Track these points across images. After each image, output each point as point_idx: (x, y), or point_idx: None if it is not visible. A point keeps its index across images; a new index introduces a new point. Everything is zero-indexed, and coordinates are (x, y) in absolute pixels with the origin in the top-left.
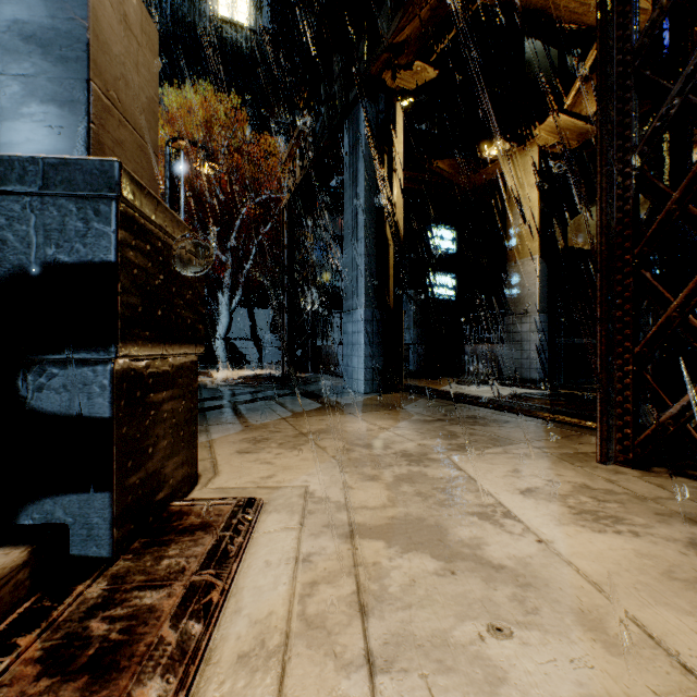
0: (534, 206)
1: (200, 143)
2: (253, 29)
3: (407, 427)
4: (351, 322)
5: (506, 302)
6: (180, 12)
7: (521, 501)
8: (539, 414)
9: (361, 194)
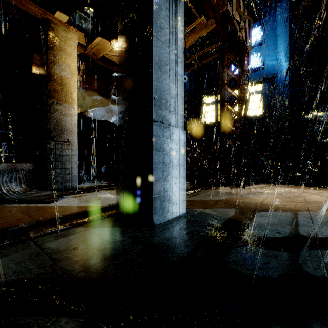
0: (74, 72)
1: None
2: None
3: (256, 196)
4: (171, 139)
5: (49, 129)
6: None
7: (278, 190)
8: (205, 188)
9: (182, 15)
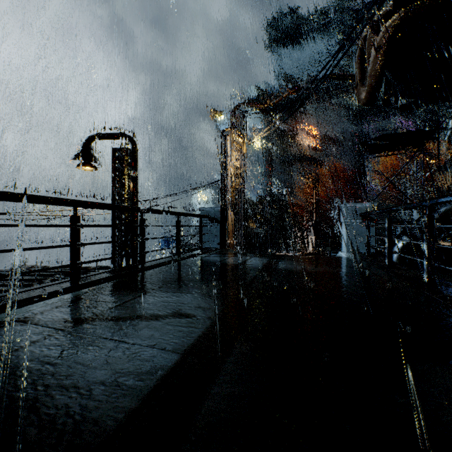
0: None
1: None
2: None
3: None
4: None
5: None
6: None
7: None
8: None
9: None
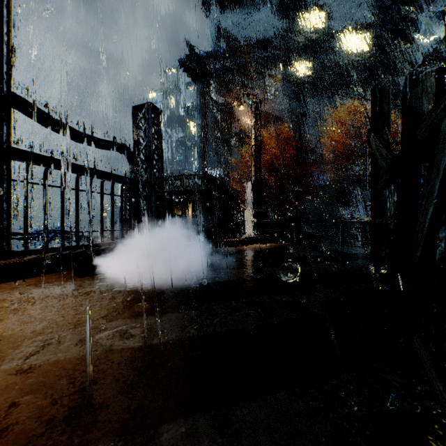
0: None
1: (340, 118)
2: (371, 51)
3: None
4: None
5: None
6: (333, 63)
7: None
8: None
9: None
